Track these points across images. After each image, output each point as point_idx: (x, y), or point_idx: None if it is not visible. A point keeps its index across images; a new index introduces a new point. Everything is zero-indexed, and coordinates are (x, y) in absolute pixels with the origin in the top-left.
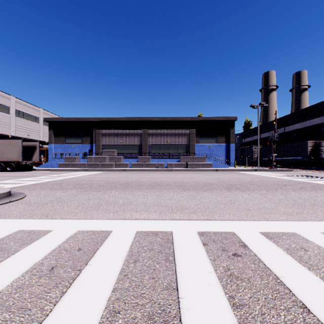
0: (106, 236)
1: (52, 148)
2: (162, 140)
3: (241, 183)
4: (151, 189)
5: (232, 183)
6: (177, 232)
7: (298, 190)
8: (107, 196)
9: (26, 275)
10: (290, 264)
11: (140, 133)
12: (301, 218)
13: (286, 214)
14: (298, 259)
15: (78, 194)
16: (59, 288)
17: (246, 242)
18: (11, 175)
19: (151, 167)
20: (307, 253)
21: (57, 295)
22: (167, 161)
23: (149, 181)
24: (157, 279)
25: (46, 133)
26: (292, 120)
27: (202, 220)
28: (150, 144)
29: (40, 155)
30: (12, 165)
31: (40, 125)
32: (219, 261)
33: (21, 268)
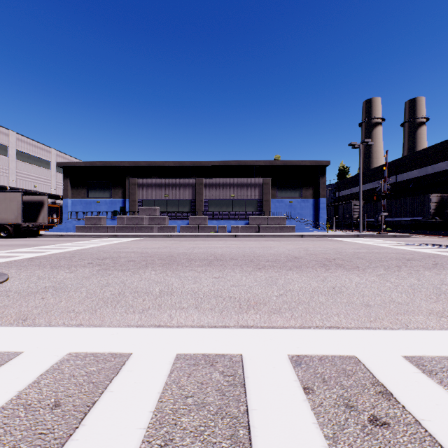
0: (117, 367)
1: (68, 204)
2: (224, 194)
3: (342, 256)
4: (206, 266)
5: (329, 256)
6: (252, 357)
7: (434, 268)
8: (136, 280)
9: None
10: None
11: (193, 184)
12: None
13: (436, 316)
14: None
15: (92, 275)
16: None
17: (387, 384)
18: (3, 244)
19: (208, 232)
20: None
21: None
22: (231, 223)
23: (204, 254)
24: None
25: (60, 184)
26: (408, 165)
27: (294, 328)
28: (207, 198)
29: (52, 215)
30: (8, 229)
31: (52, 173)
32: (348, 444)
33: None
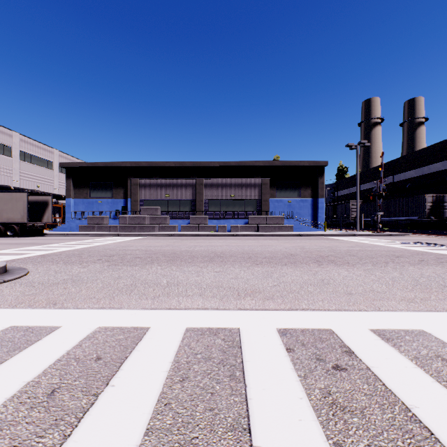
0: (139, 336)
1: (71, 204)
2: (224, 194)
3: (335, 254)
4: (208, 262)
5: (323, 254)
6: (247, 330)
7: (418, 264)
8: (144, 273)
9: (10, 403)
10: (424, 384)
11: (194, 184)
12: (429, 307)
13: (406, 301)
14: (436, 376)
15: (103, 269)
16: (60, 428)
17: (351, 346)
18: (12, 243)
19: (208, 231)
20: (446, 365)
21: (55, 442)
22: (230, 222)
23: (206, 251)
24: (217, 411)
25: (62, 184)
26: (405, 166)
27: (284, 310)
28: (207, 198)
29: (54, 214)
30: (14, 228)
31: (55, 173)
32: (314, 380)
33: (3, 391)
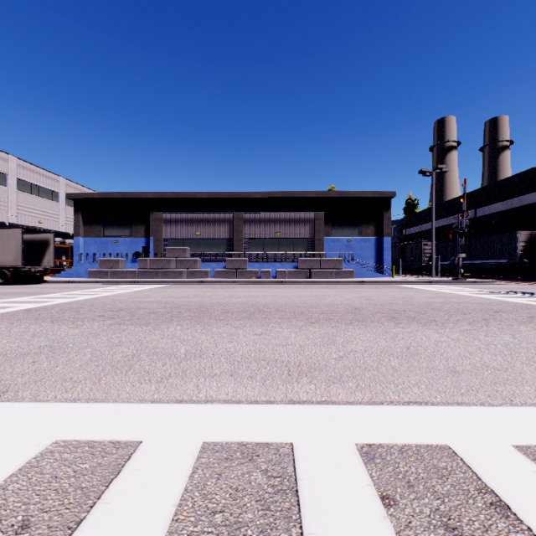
0: (119, 463)
1: (80, 244)
2: (268, 231)
3: (413, 307)
4: (246, 319)
5: (397, 307)
6: (307, 448)
7: (530, 323)
8: (156, 337)
9: None
10: None
11: (231, 219)
12: None
13: None
14: None
15: (101, 331)
16: None
17: (499, 491)
18: None
19: (249, 278)
20: None
21: None
22: (276, 266)
23: (244, 304)
24: None
25: (71, 220)
26: (489, 197)
27: (361, 404)
28: (247, 237)
29: (60, 257)
30: (5, 273)
31: (61, 206)
32: None
33: None
